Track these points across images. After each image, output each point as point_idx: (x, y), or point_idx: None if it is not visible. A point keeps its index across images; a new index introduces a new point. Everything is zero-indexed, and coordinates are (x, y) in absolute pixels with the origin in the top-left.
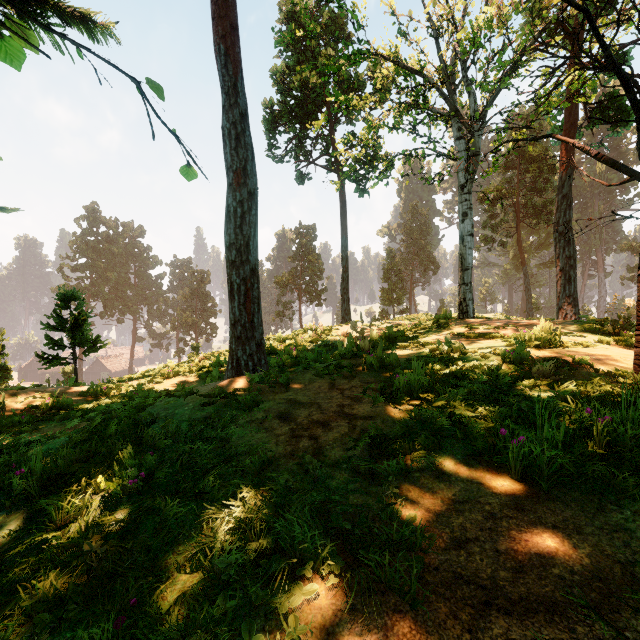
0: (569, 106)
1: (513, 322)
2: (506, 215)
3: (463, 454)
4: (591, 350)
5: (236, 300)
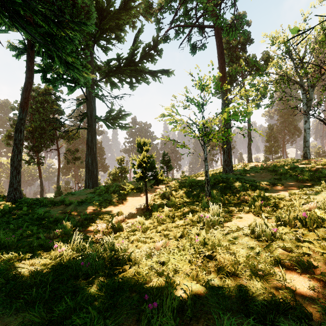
0: None
1: None
2: None
3: (291, 179)
4: None
5: (225, 154)
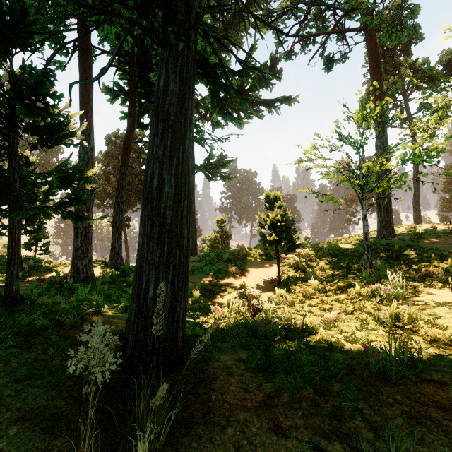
0: None
1: None
2: None
3: None
4: None
5: (382, 212)
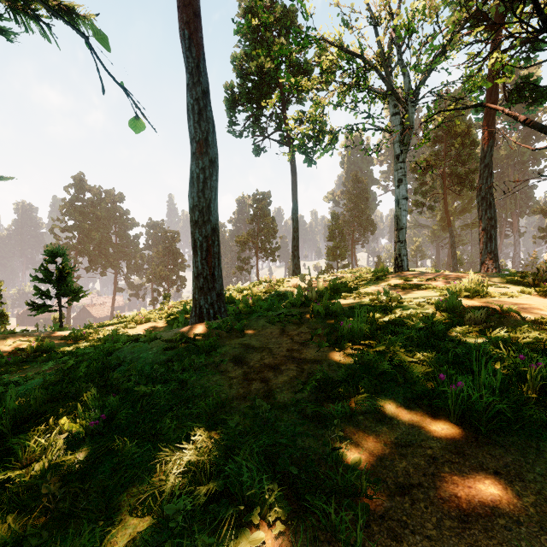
0: (490, 87)
1: (443, 275)
2: (434, 183)
3: (404, 397)
4: (516, 300)
5: (199, 255)
